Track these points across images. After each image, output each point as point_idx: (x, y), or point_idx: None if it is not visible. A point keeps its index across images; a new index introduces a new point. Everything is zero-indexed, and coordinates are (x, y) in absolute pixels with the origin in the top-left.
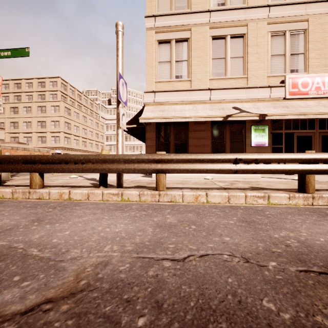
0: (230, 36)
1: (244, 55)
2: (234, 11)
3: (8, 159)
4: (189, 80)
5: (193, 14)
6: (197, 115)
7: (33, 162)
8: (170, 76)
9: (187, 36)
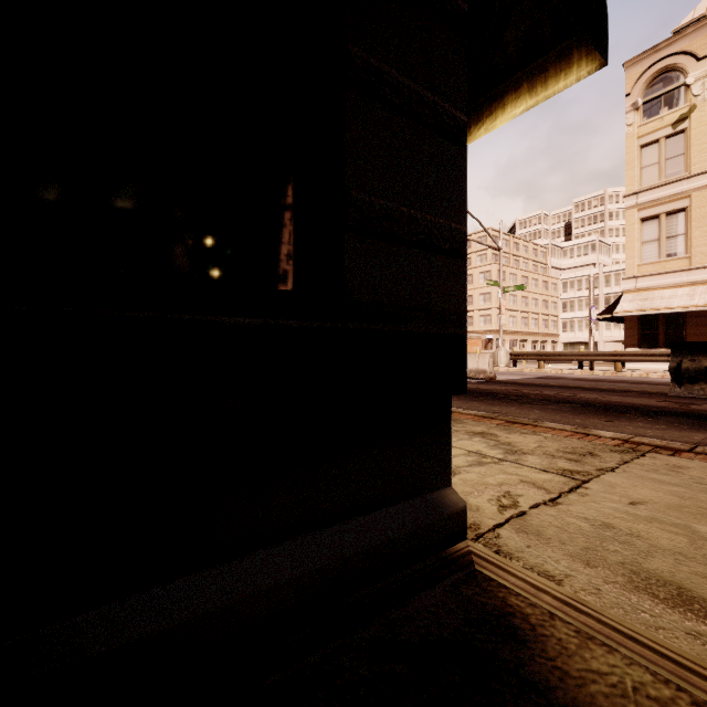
0: None
1: None
2: None
3: (528, 354)
4: (687, 257)
5: (694, 177)
6: (688, 303)
7: (540, 355)
8: (659, 256)
9: (685, 205)
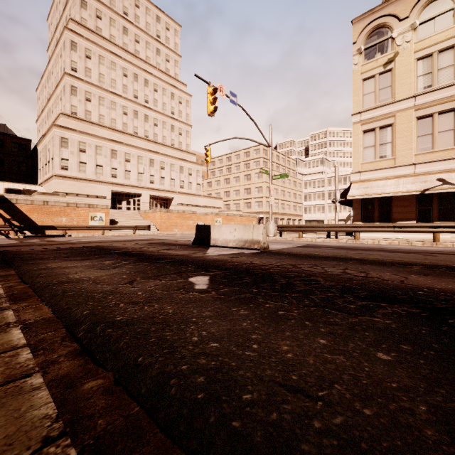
0: (438, 112)
1: (454, 127)
2: (442, 89)
3: (291, 226)
4: (393, 158)
5: (397, 102)
6: (396, 190)
7: (300, 227)
8: (375, 157)
9: (391, 121)
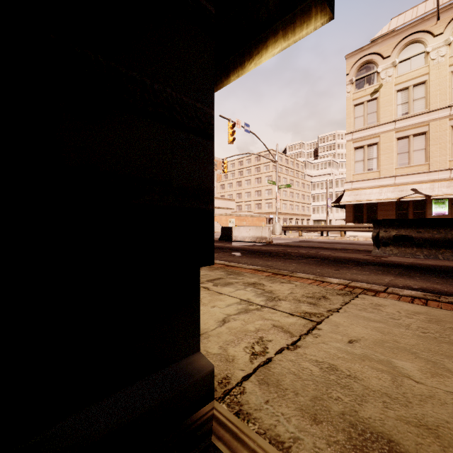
0: (413, 135)
1: (426, 147)
2: (416, 116)
3: (292, 227)
4: (378, 171)
5: (381, 125)
6: (378, 197)
7: (299, 227)
8: (364, 170)
9: (377, 141)
